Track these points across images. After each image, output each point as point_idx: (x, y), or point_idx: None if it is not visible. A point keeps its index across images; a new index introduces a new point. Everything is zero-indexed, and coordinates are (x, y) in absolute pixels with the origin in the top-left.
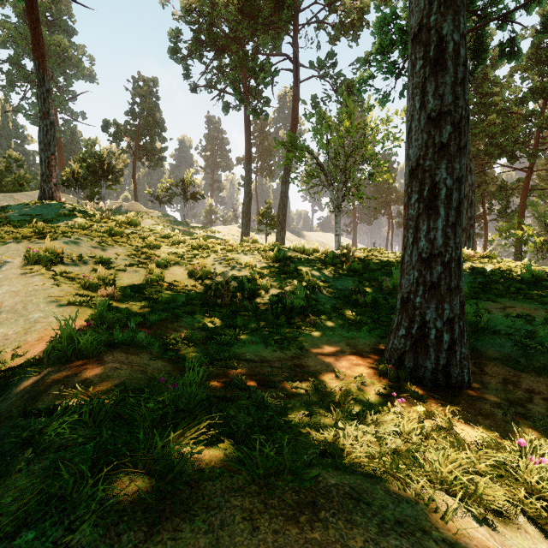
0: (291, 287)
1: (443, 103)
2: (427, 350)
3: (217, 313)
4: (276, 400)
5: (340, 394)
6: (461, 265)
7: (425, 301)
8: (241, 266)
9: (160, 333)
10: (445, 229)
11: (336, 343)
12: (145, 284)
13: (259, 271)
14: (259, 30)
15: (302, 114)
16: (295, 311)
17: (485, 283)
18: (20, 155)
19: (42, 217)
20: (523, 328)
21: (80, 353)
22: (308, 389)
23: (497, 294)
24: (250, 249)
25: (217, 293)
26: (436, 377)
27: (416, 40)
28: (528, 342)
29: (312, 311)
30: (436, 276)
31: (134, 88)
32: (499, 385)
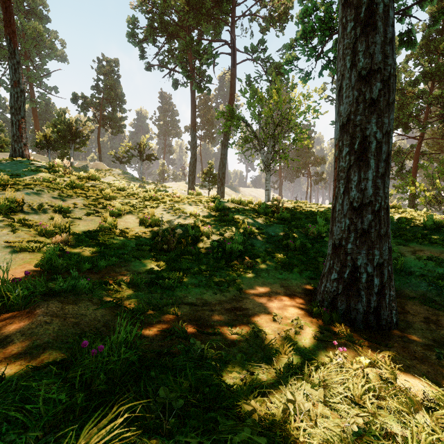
0: (230, 233)
1: (374, 61)
2: (359, 293)
3: (163, 257)
4: (216, 350)
5: (279, 339)
6: (389, 213)
7: (356, 247)
8: (186, 215)
9: (107, 277)
10: (375, 180)
11: (271, 285)
12: (99, 231)
13: (201, 219)
14: (203, 20)
15: (238, 90)
16: (234, 254)
17: (394, 230)
18: (1, 121)
19: (11, 172)
20: (435, 269)
21: (13, 303)
22: (248, 335)
23: (405, 239)
24: (194, 200)
25: (163, 239)
26: (367, 319)
27: (347, 4)
28: (442, 282)
29: (249, 254)
30: (366, 224)
31: (99, 67)
32: (423, 325)
